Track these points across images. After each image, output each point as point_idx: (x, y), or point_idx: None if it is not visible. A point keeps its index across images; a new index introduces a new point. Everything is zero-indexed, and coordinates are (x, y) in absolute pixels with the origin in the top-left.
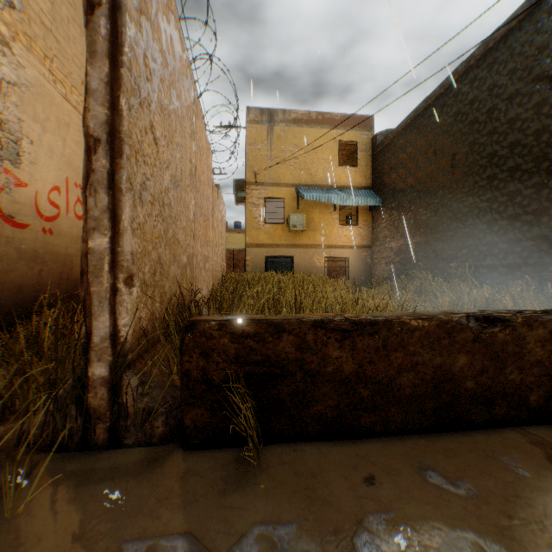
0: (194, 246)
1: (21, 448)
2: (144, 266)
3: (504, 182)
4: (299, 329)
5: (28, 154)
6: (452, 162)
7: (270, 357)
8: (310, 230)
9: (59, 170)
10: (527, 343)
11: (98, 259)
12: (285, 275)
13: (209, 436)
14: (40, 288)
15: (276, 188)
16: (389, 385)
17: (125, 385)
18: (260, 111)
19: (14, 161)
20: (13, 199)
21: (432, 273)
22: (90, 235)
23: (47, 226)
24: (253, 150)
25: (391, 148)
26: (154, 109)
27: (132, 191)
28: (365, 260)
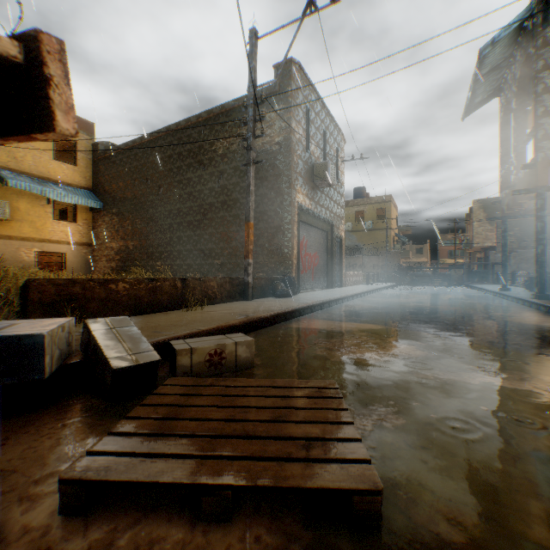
0: None
1: None
2: None
3: (186, 215)
4: (84, 282)
5: None
6: (159, 192)
7: (72, 293)
8: (15, 220)
9: None
10: (164, 286)
11: None
12: None
13: None
14: None
15: None
16: (119, 301)
17: None
18: None
19: None
20: None
21: (146, 269)
22: None
23: None
24: None
25: (112, 162)
26: None
27: None
28: (86, 256)
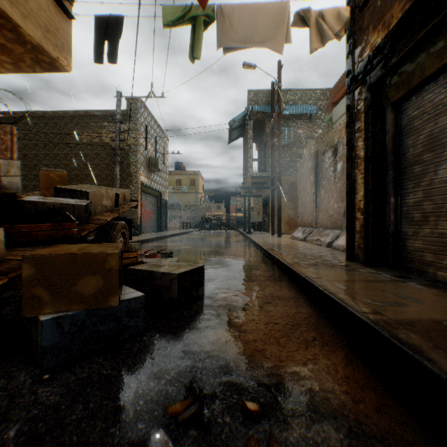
0: None
1: None
2: None
3: None
4: None
5: None
6: (24, 159)
7: None
8: None
9: None
10: None
11: None
12: None
13: None
14: None
15: None
16: None
17: None
18: None
19: None
20: None
21: None
22: None
23: None
24: None
25: None
26: None
27: None
28: None
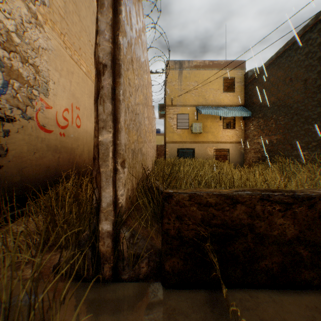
0: (146, 141)
1: (62, 291)
2: (129, 154)
3: None
4: (250, 201)
5: (52, 90)
6: (304, 85)
7: (227, 222)
8: (204, 132)
9: (67, 99)
10: None
11: (105, 148)
12: (191, 160)
13: (182, 279)
14: (58, 167)
15: (184, 108)
16: None
17: (122, 237)
18: (174, 62)
19: (45, 94)
20: (44, 116)
21: (288, 159)
22: (100, 132)
23: (62, 131)
24: (170, 86)
25: (258, 79)
26: (133, 49)
27: (124, 102)
28: (239, 150)
